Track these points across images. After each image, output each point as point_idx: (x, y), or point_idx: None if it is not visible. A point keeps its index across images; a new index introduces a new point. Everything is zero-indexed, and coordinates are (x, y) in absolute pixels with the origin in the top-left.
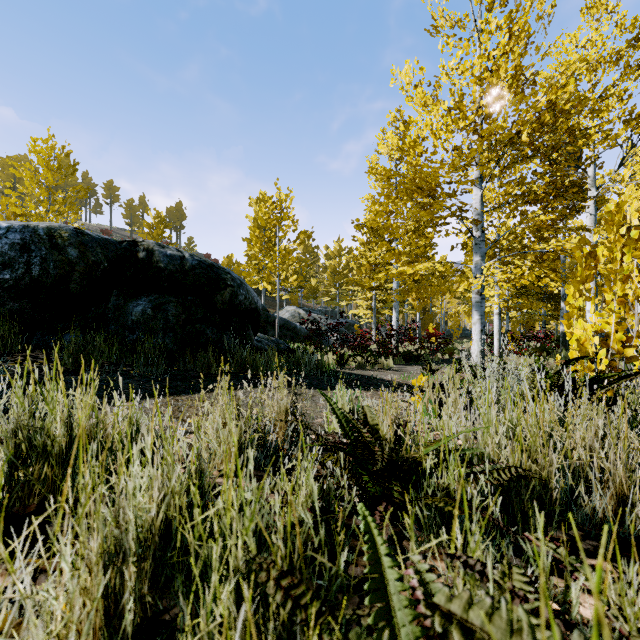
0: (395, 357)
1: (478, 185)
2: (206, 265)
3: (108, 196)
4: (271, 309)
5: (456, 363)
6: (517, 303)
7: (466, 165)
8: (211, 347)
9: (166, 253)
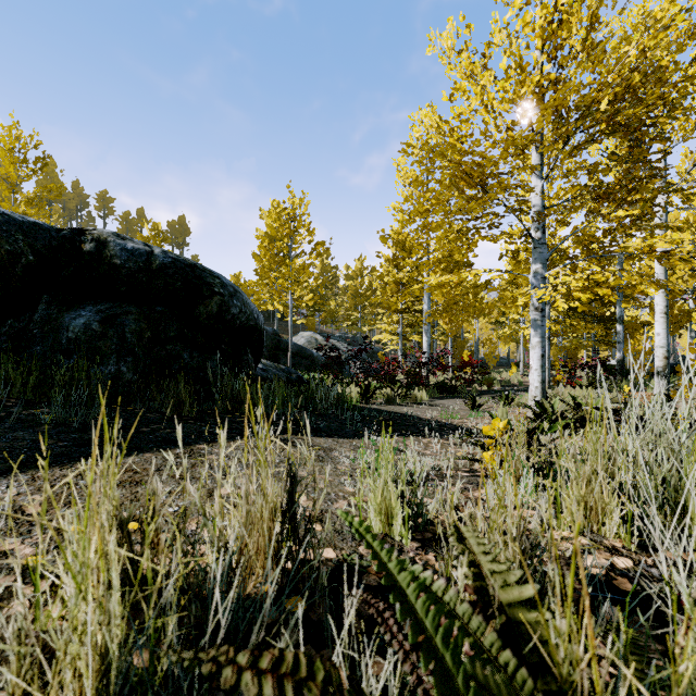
0: (426, 389)
1: (538, 174)
2: (184, 265)
3: (101, 208)
4: (285, 335)
5: (503, 396)
6: (557, 328)
7: (524, 148)
8: (182, 377)
9: (126, 246)
